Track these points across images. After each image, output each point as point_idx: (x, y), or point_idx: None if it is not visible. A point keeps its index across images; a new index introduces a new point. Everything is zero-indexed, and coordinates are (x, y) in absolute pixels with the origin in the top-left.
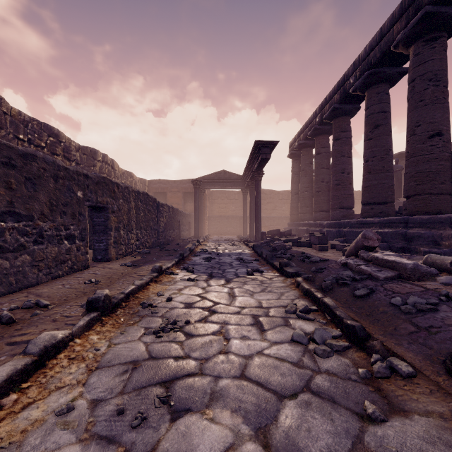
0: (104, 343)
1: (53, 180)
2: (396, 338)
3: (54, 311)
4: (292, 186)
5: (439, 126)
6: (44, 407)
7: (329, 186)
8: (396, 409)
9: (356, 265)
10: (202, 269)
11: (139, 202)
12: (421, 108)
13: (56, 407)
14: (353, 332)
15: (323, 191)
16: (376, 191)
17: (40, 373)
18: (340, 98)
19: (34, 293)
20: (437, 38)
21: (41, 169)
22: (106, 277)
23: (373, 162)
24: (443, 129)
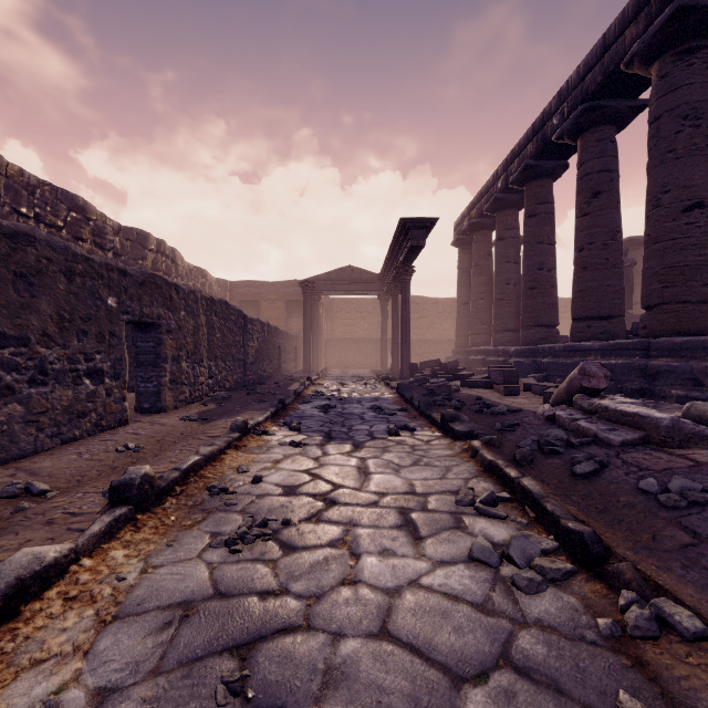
0: (134, 565)
1: (64, 278)
2: (658, 556)
3: (53, 503)
4: (458, 290)
5: (700, 193)
6: (1, 706)
7: (518, 290)
8: (680, 707)
9: (570, 420)
10: (314, 425)
11: (213, 315)
12: (670, 163)
13: (25, 706)
14: (580, 545)
15: (508, 299)
16: (595, 299)
17: (6, 630)
18: (537, 150)
19: (27, 469)
20: (697, 49)
21: (43, 258)
22: (154, 440)
23: (590, 251)
24: (706, 197)
